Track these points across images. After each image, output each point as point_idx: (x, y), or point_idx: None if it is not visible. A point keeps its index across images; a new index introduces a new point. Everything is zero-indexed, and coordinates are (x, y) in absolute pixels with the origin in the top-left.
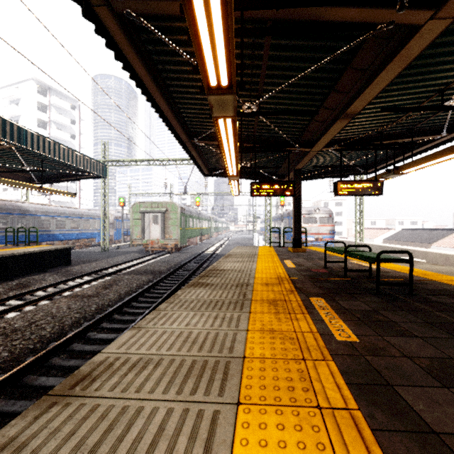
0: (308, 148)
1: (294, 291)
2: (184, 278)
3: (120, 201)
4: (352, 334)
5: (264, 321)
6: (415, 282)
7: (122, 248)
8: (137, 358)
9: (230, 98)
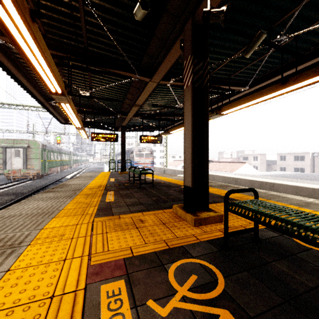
0: (125, 116)
1: (103, 190)
2: None
3: None
4: (113, 200)
5: (79, 200)
6: (161, 183)
7: None
8: (9, 215)
9: (64, 97)
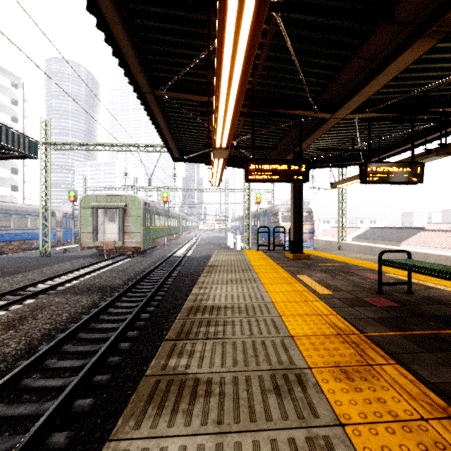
0: (329, 113)
1: None
2: (146, 298)
3: (71, 194)
4: None
5: None
6: None
7: (71, 251)
8: None
9: None
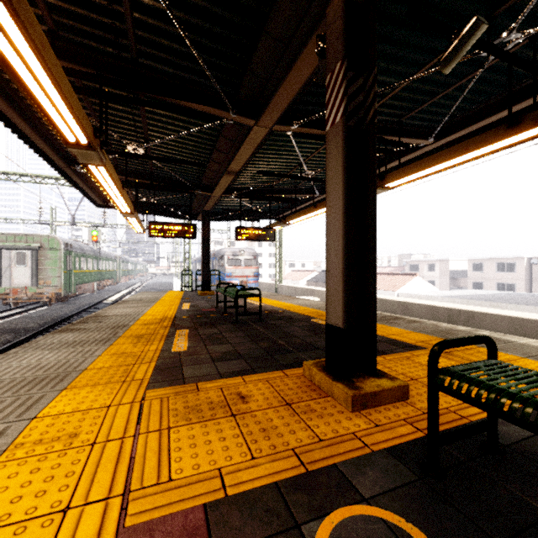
0: (209, 193)
1: (168, 327)
2: None
3: None
4: (186, 347)
5: (121, 349)
6: (274, 313)
7: None
8: None
9: (94, 153)
